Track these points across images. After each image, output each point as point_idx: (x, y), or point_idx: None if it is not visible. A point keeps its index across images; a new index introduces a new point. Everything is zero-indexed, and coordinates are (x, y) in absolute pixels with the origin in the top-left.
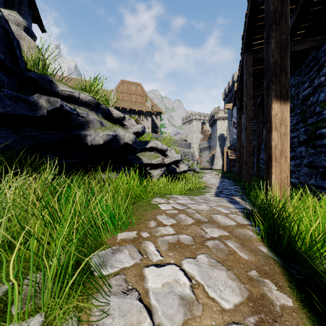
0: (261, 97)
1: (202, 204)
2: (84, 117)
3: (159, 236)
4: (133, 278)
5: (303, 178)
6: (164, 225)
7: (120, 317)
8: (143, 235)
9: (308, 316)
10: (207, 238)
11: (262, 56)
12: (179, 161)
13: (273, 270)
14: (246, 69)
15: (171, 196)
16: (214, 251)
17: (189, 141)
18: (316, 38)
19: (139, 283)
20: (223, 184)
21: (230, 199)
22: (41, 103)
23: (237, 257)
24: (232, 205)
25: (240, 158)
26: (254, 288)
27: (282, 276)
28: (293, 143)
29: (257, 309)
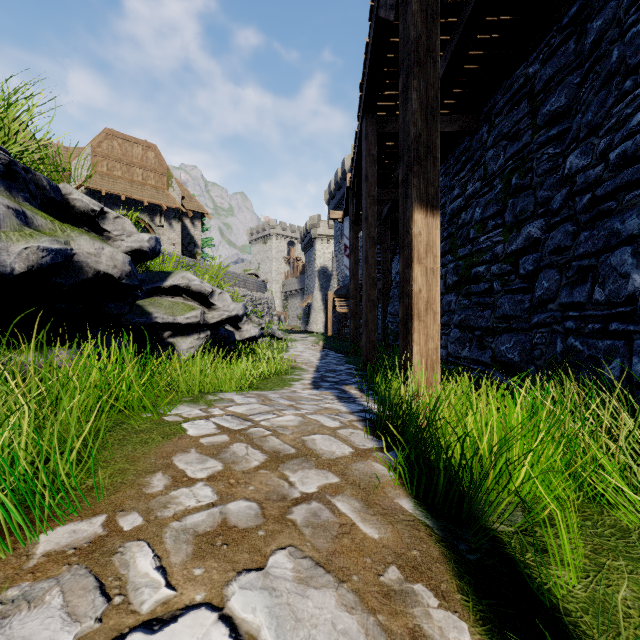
0: (389, 204)
1: (285, 410)
2: None
3: (173, 517)
4: None
5: (453, 347)
6: (191, 482)
7: None
8: (124, 525)
9: None
10: (294, 499)
11: (393, 130)
12: (239, 317)
13: (427, 555)
14: (367, 149)
15: (219, 397)
16: (309, 533)
17: (263, 278)
18: (469, 117)
19: None
20: (328, 361)
21: (340, 393)
22: None
23: (357, 540)
24: (344, 405)
25: (355, 312)
26: (396, 617)
27: (445, 566)
28: None
29: None
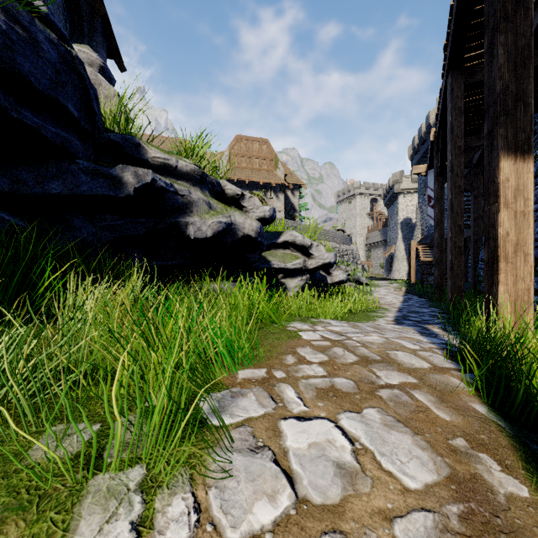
0: (480, 150)
1: (371, 333)
2: (184, 197)
3: (302, 377)
4: (264, 432)
5: None
6: (309, 363)
7: (248, 481)
8: (276, 375)
9: None
10: (380, 385)
11: (482, 77)
12: (331, 264)
13: (495, 441)
14: (452, 103)
15: (320, 320)
16: (392, 405)
17: (348, 232)
18: None
19: (273, 440)
20: (410, 304)
21: (421, 329)
22: (126, 178)
23: (431, 417)
24: (425, 337)
25: (440, 260)
26: (460, 464)
27: (512, 452)
28: None
29: (465, 495)
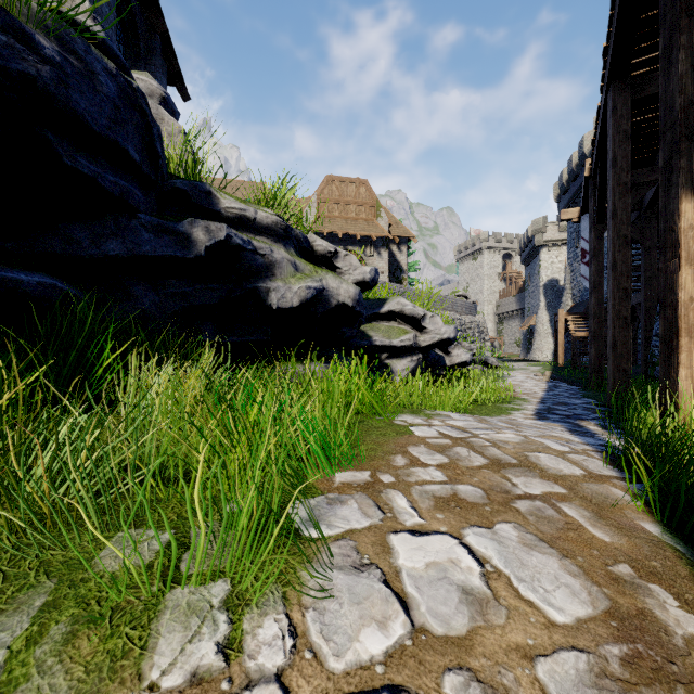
0: (655, 186)
1: (505, 430)
2: (265, 256)
3: (415, 483)
4: (370, 548)
5: None
6: (424, 465)
7: (353, 604)
8: (383, 479)
9: None
10: (517, 495)
11: (657, 89)
12: (450, 340)
13: (671, 570)
14: (615, 125)
15: (436, 412)
16: (533, 520)
17: (472, 299)
18: None
19: (381, 557)
20: (556, 393)
21: (572, 427)
22: (196, 234)
23: (584, 537)
24: (577, 437)
25: (598, 335)
26: (623, 596)
27: None
28: None
29: (629, 634)
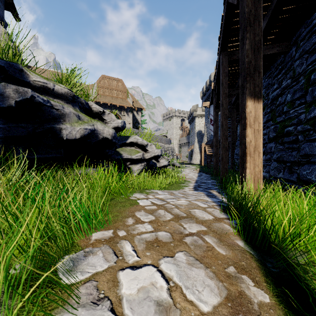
0: (235, 96)
1: (181, 198)
2: (59, 110)
3: (137, 234)
4: (106, 284)
5: (273, 172)
6: (142, 222)
7: None
8: (119, 234)
9: (284, 312)
10: (186, 234)
11: (237, 57)
12: (159, 156)
13: (250, 265)
14: (222, 69)
15: (151, 191)
16: (193, 248)
17: (169, 137)
18: (283, 44)
19: (112, 290)
20: (201, 178)
21: (208, 193)
22: (8, 93)
23: (215, 254)
24: (210, 198)
25: (216, 153)
26: (232, 285)
27: (258, 271)
28: (264, 140)
29: (236, 309)
